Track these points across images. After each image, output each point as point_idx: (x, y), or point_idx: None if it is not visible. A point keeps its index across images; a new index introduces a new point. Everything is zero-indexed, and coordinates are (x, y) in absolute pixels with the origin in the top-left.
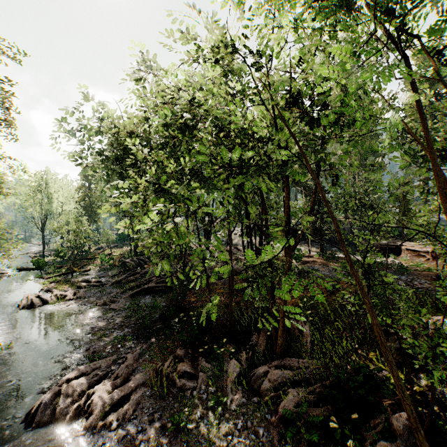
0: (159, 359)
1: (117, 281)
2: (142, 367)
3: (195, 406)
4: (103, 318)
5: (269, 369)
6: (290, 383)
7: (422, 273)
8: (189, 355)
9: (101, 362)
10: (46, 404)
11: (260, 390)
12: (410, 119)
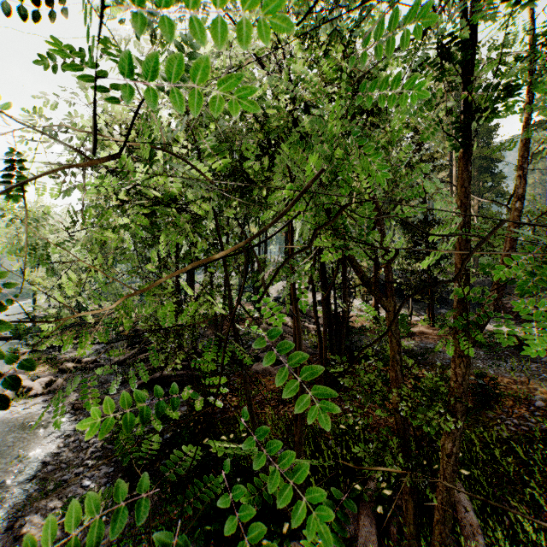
0: None
1: (120, 361)
2: None
3: None
4: (72, 439)
5: None
6: None
7: None
8: None
9: None
10: None
11: None
12: None
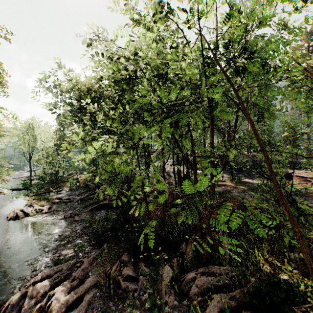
0: (108, 263)
1: (81, 198)
2: (95, 270)
3: (135, 307)
4: (68, 228)
5: (196, 275)
6: (214, 288)
7: (311, 194)
8: (132, 260)
9: (63, 265)
10: (14, 305)
11: (189, 295)
12: (303, 76)
